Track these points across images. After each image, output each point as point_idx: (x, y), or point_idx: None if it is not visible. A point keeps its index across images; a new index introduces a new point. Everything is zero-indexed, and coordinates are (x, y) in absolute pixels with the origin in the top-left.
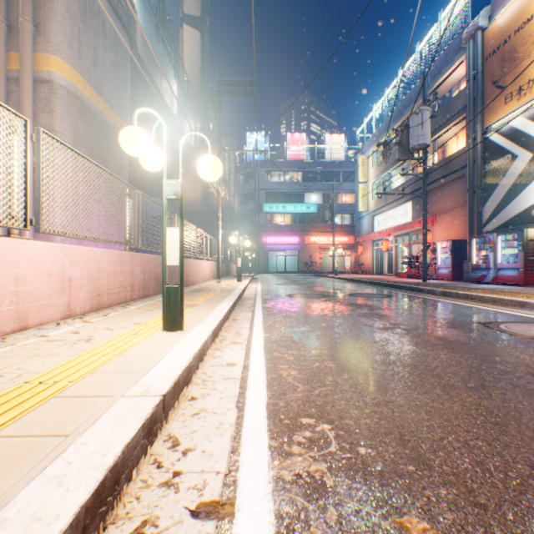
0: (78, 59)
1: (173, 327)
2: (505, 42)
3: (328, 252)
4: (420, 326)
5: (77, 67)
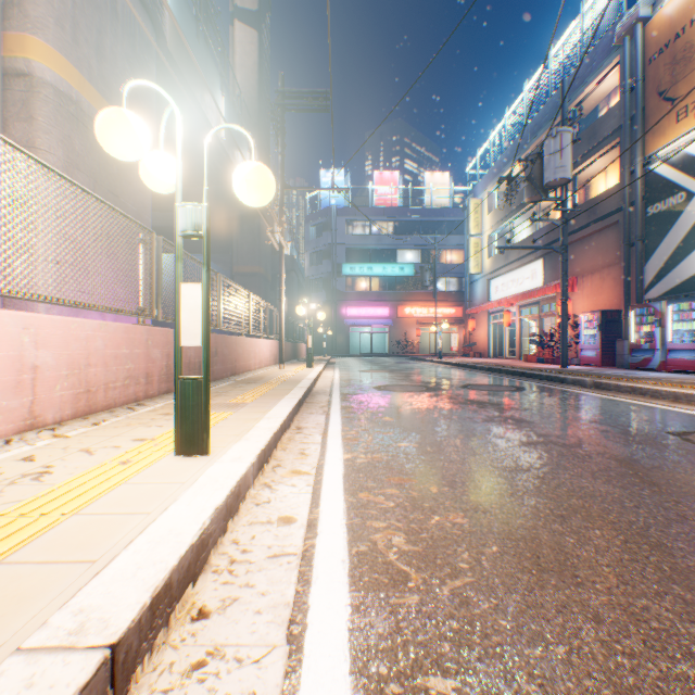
0: (71, 45)
1: (191, 449)
2: (677, 37)
3: (428, 328)
4: (585, 440)
5: (70, 55)
